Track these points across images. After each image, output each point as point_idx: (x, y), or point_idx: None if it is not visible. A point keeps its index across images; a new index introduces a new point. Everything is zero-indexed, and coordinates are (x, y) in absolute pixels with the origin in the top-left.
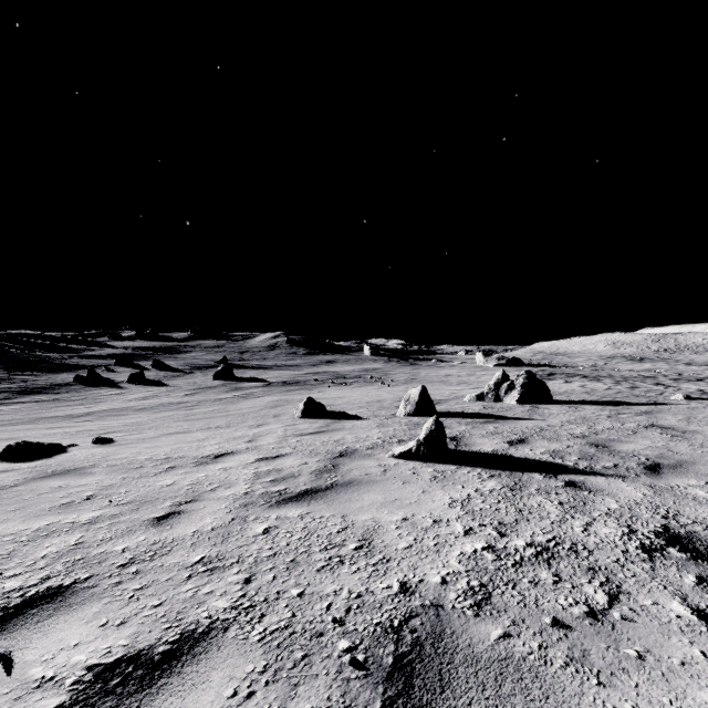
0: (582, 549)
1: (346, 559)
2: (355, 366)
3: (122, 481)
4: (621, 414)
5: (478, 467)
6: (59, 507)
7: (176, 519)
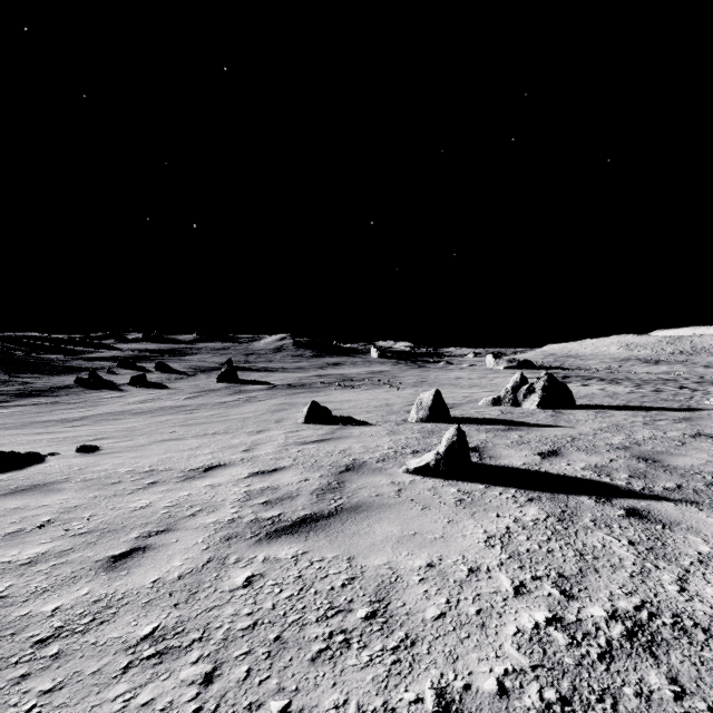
0: (692, 626)
1: (354, 637)
2: (362, 369)
3: (90, 501)
4: (657, 420)
5: (511, 487)
6: (2, 537)
7: (137, 559)
